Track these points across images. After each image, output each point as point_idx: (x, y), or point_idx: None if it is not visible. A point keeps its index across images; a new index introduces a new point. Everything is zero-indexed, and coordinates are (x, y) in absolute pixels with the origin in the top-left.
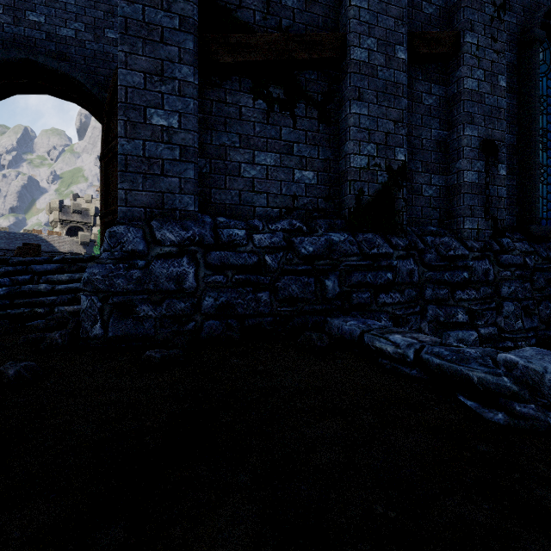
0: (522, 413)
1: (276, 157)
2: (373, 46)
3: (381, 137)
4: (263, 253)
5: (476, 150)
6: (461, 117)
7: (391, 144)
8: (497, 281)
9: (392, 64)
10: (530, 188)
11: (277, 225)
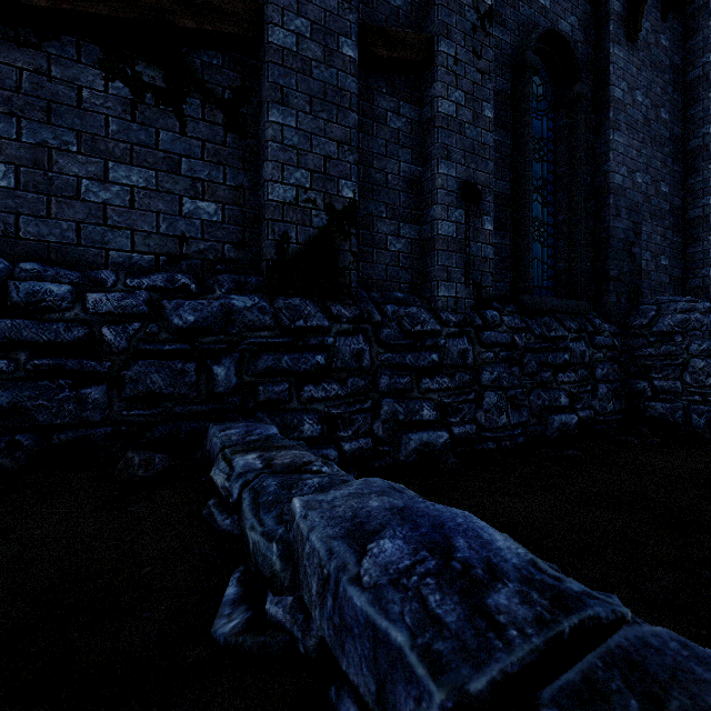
0: (270, 616)
1: (149, 176)
2: (304, 31)
3: (318, 162)
4: (101, 323)
5: (454, 194)
6: (435, 149)
7: (333, 173)
8: (477, 364)
9: (334, 61)
10: (524, 250)
11: (142, 281)
